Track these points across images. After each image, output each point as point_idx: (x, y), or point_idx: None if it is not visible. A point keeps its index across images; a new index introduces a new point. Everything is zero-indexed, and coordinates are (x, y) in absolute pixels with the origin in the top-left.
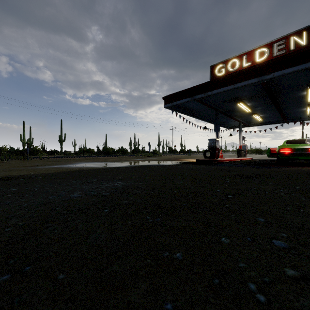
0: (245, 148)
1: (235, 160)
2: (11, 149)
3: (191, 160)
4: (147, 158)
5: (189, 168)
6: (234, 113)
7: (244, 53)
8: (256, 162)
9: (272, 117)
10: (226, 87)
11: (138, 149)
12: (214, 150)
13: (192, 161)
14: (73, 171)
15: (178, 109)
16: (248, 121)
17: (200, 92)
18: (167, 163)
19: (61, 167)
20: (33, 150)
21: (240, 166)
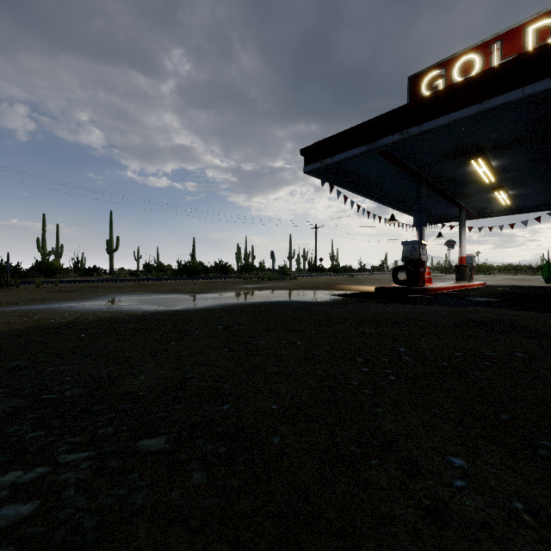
0: (472, 262)
1: (458, 288)
2: (4, 265)
3: (362, 288)
4: (266, 283)
5: (383, 319)
6: (454, 187)
7: (496, 37)
8: (514, 292)
9: (534, 196)
10: (461, 111)
11: (251, 266)
12: (417, 267)
13: (366, 291)
14: (43, 327)
15: (333, 178)
16: (476, 207)
17: (390, 131)
18: (314, 298)
19: (40, 311)
20: (49, 268)
21: (510, 308)
